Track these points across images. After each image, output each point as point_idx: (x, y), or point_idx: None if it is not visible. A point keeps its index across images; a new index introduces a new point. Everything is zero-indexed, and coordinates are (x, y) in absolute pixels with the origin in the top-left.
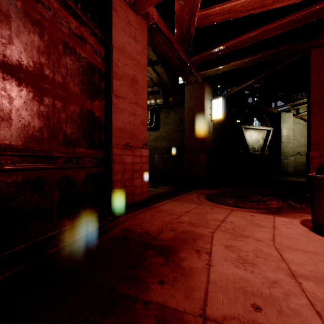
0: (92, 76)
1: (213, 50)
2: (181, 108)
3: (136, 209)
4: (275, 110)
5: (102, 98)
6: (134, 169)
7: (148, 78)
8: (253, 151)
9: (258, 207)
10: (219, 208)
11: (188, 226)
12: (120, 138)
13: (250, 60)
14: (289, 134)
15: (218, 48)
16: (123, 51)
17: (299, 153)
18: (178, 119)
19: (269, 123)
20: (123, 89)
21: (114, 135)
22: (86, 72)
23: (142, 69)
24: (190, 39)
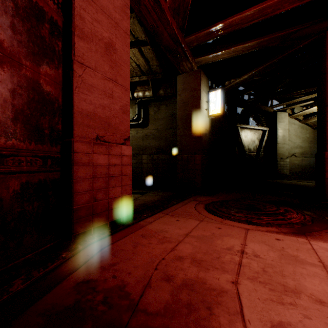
0: (37, 25)
1: (213, 27)
2: (174, 102)
3: (113, 232)
4: (271, 109)
5: (57, 65)
6: (111, 174)
7: (134, 65)
8: (249, 152)
9: (278, 224)
10: (229, 227)
11: (192, 268)
12: (88, 128)
13: (254, 45)
14: (285, 135)
15: (220, 26)
16: (93, 0)
17: (294, 155)
18: (170, 114)
19: (265, 123)
20: (92, 55)
21: (77, 123)
22: (24, 14)
23: (122, 35)
24: (186, 8)
